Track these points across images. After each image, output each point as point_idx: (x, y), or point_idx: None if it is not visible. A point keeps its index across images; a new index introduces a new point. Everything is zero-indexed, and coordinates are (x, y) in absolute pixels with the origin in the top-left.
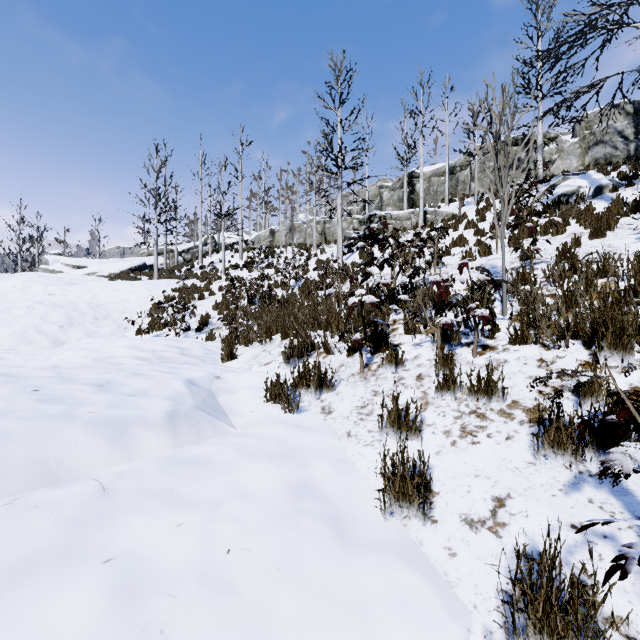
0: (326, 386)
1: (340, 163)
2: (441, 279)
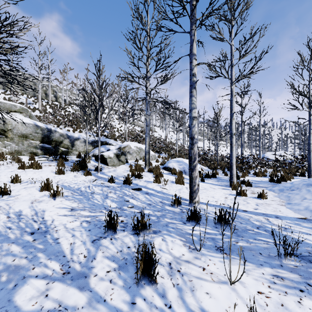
0: None
1: None
2: None
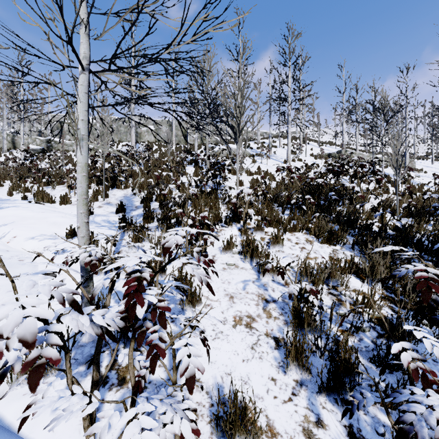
0: (1, 185)
1: (23, 107)
2: (56, 169)
